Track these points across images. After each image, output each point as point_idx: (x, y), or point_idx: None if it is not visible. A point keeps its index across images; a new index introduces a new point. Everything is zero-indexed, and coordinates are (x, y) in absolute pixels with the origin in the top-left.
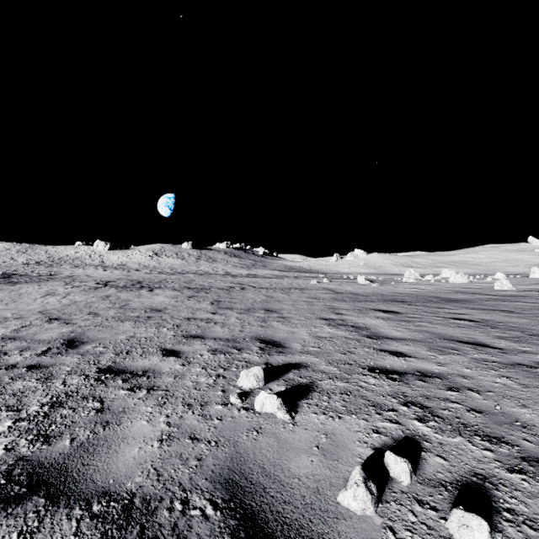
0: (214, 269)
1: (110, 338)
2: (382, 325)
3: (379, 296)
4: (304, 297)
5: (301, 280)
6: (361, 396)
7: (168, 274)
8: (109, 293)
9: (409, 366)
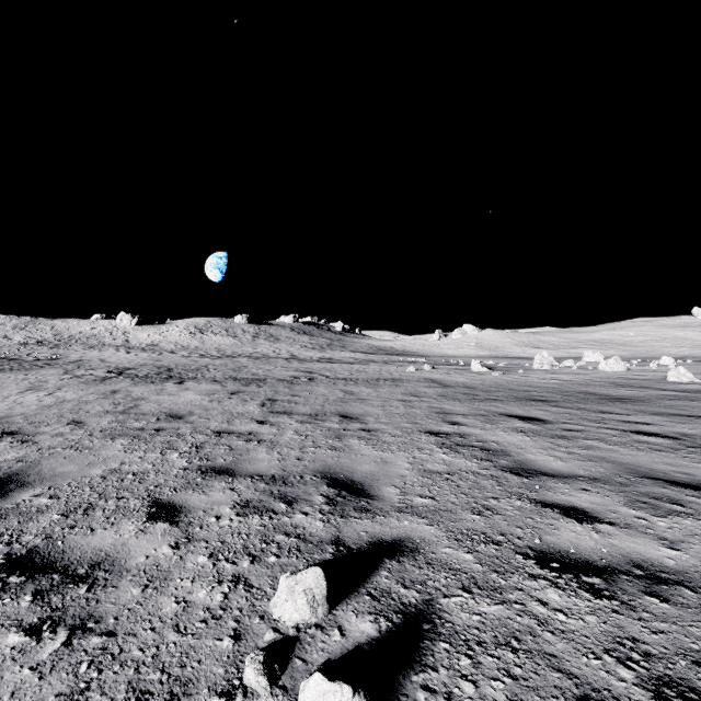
0: (275, 351)
1: (75, 475)
2: (528, 446)
3: (507, 392)
4: (399, 394)
5: (392, 367)
6: (545, 655)
7: (213, 358)
8: (119, 387)
9: (612, 550)
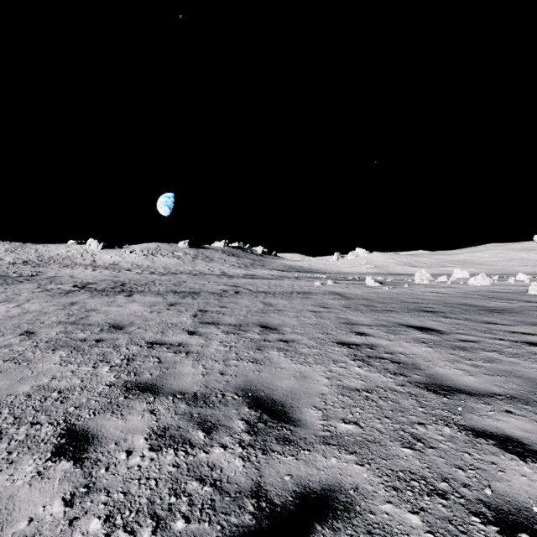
0: (210, 269)
1: (1, 393)
2: (434, 358)
3: (399, 304)
4: (309, 305)
5: (302, 282)
6: None
7: (160, 275)
8: (78, 299)
9: None
